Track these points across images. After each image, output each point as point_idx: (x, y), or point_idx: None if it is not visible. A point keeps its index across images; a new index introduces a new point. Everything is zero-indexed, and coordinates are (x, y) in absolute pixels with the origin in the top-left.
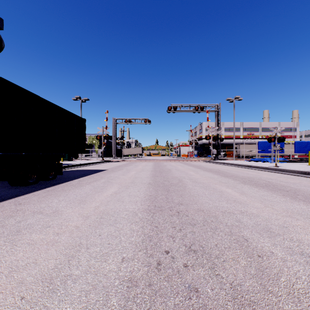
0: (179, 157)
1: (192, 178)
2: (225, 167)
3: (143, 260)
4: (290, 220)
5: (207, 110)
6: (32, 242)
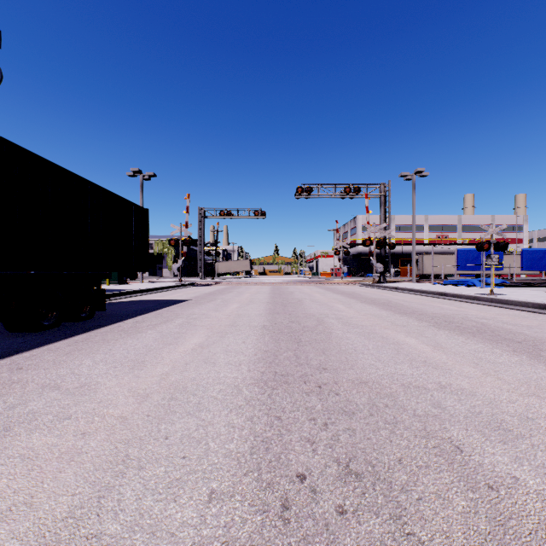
0: (316, 277)
1: (341, 318)
2: (399, 296)
3: (252, 498)
4: (538, 404)
5: (365, 194)
6: (29, 455)
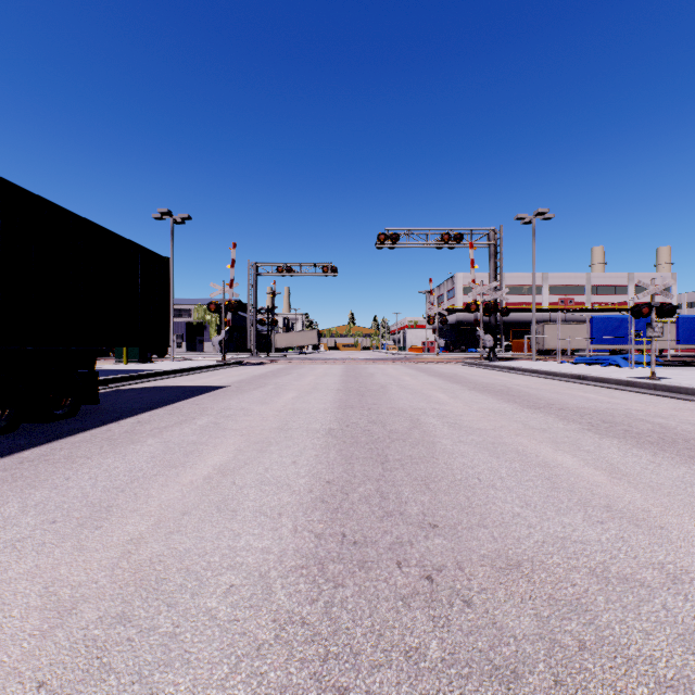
0: (403, 353)
1: (445, 415)
2: (520, 380)
3: None
4: None
5: (470, 243)
6: None
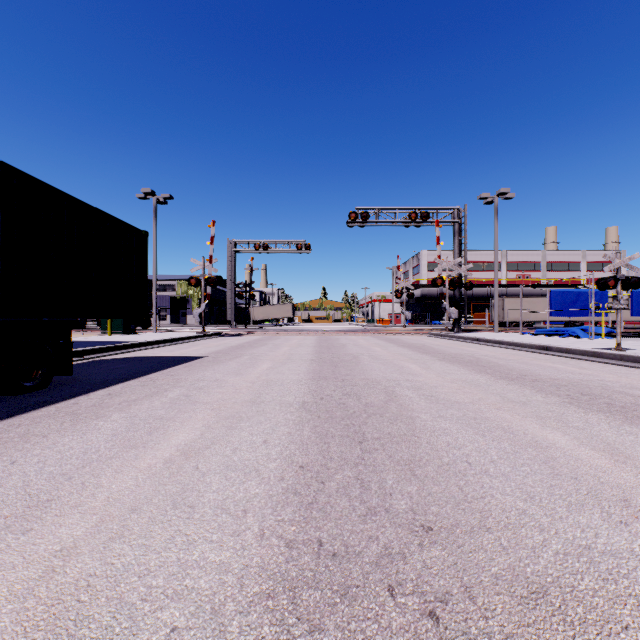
0: (372, 325)
1: (420, 387)
2: (486, 351)
3: None
4: None
5: (436, 221)
6: None
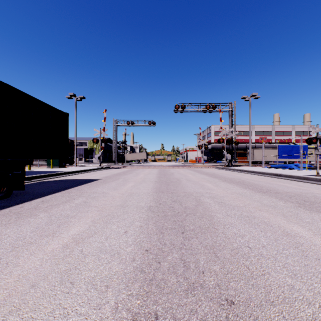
0: (186, 163)
1: (214, 197)
2: (247, 176)
3: None
4: None
5: (219, 109)
6: None
